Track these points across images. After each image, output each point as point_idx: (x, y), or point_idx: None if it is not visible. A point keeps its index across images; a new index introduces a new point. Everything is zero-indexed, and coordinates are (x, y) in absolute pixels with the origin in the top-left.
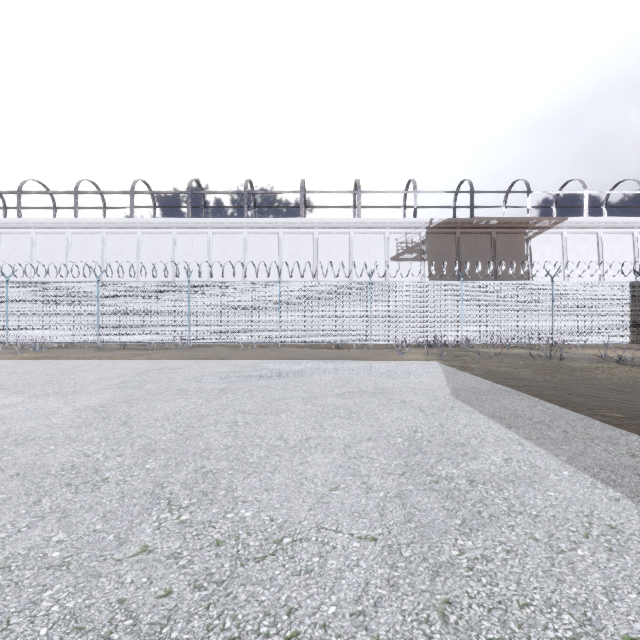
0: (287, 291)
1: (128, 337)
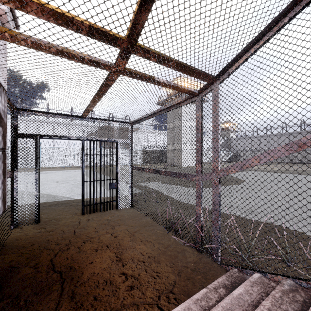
0: (44, 150)
1: None
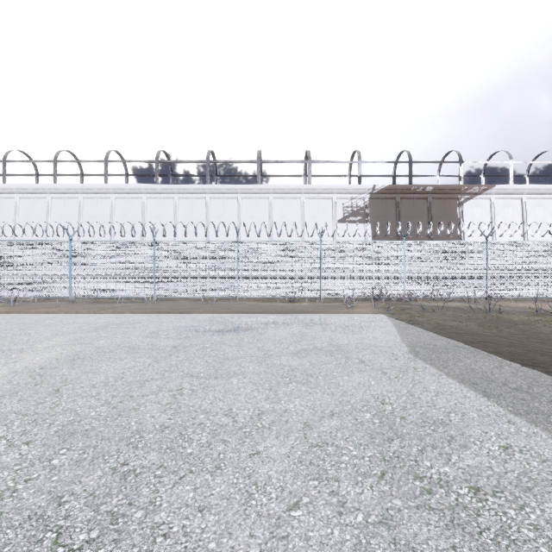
0: (244, 249)
1: (98, 291)
